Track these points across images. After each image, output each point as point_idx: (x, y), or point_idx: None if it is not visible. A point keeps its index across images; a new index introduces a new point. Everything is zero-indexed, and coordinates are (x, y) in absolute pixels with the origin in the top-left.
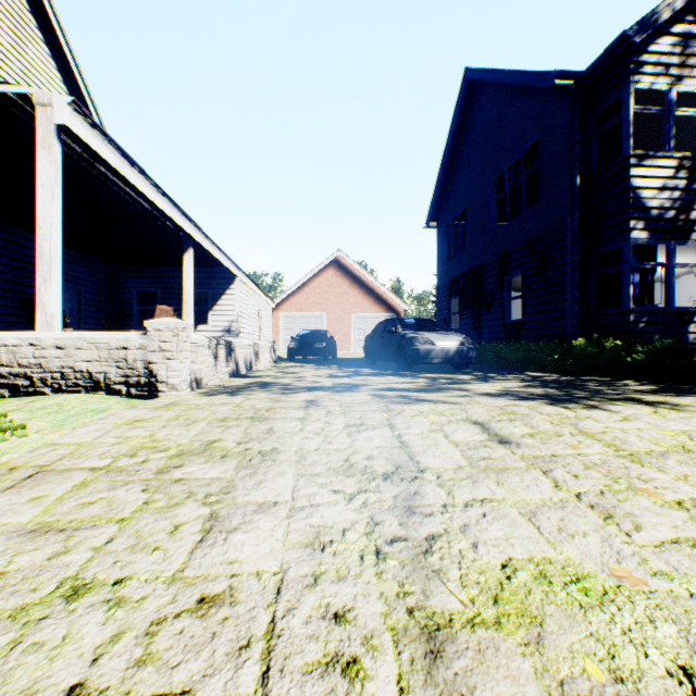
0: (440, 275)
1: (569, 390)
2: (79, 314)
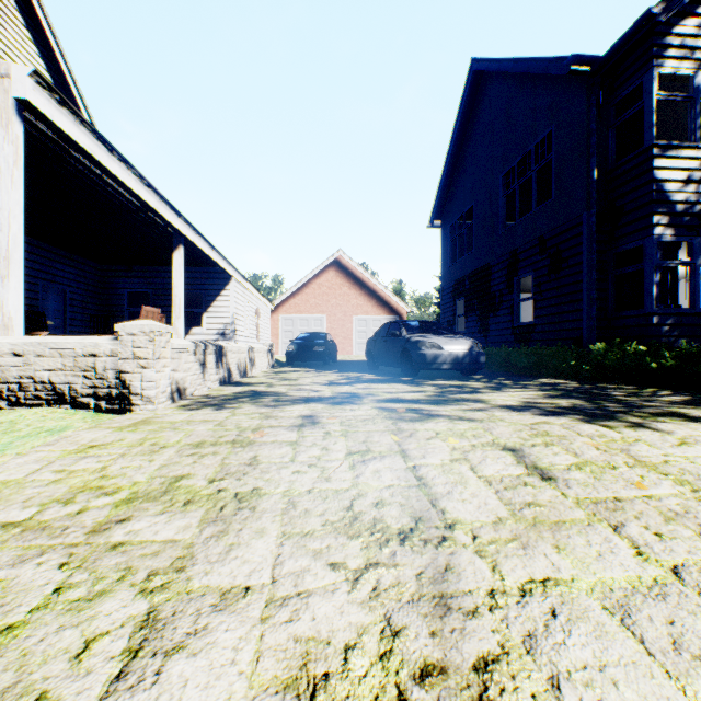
0: (445, 276)
1: (598, 402)
2: (65, 316)
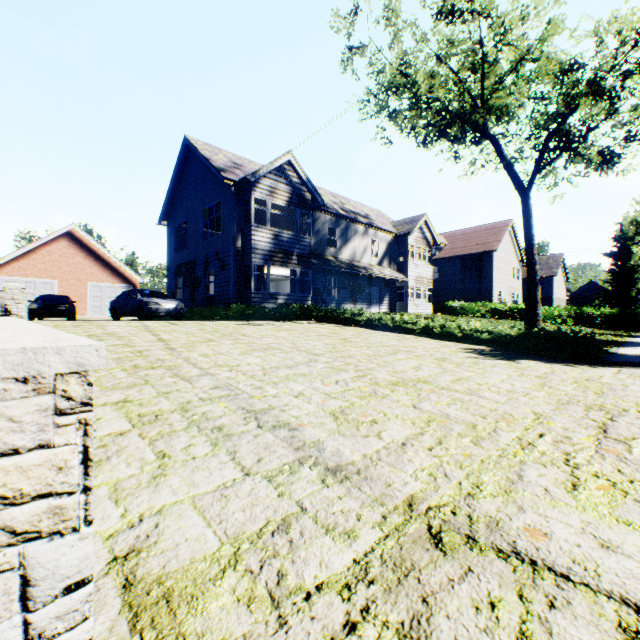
0: (170, 261)
1: None
2: None
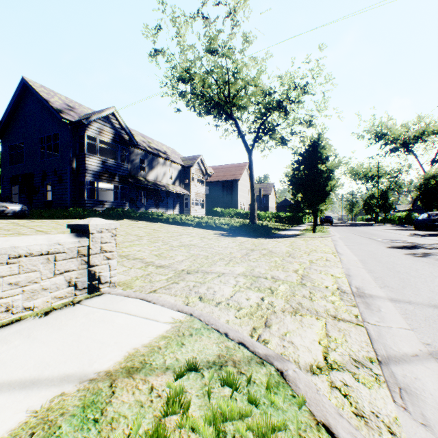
0: (5, 171)
1: None
2: None
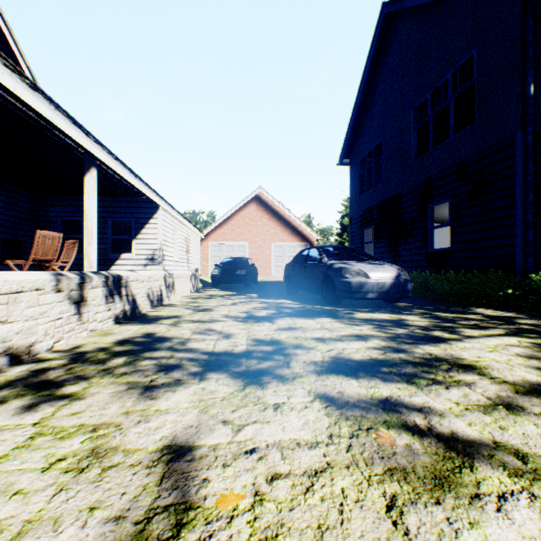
0: (353, 207)
1: None
2: None
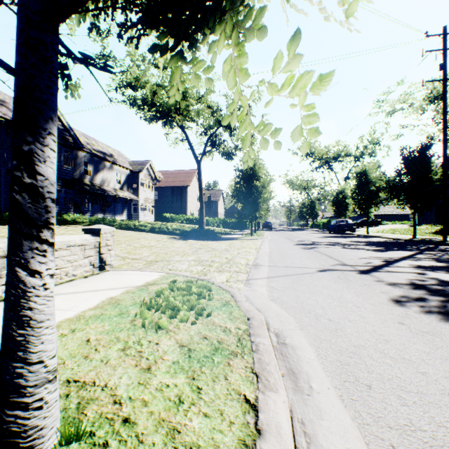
0: None
1: None
2: None
